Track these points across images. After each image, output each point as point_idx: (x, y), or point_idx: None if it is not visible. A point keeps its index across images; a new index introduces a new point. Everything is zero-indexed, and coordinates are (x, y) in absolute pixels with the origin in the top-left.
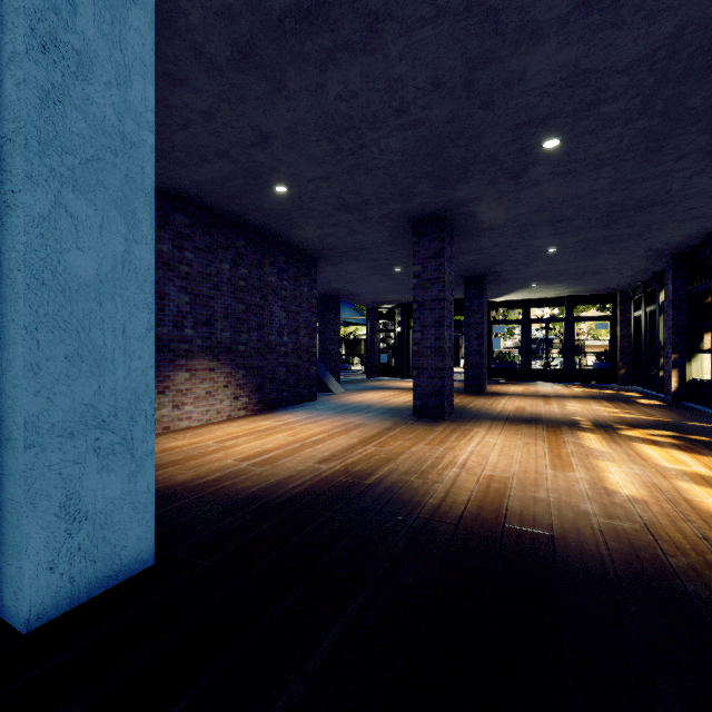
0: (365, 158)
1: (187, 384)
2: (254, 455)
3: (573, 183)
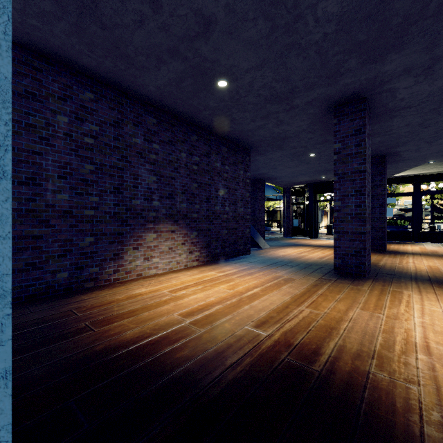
0: (299, 34)
1: (154, 242)
2: (197, 309)
3: None
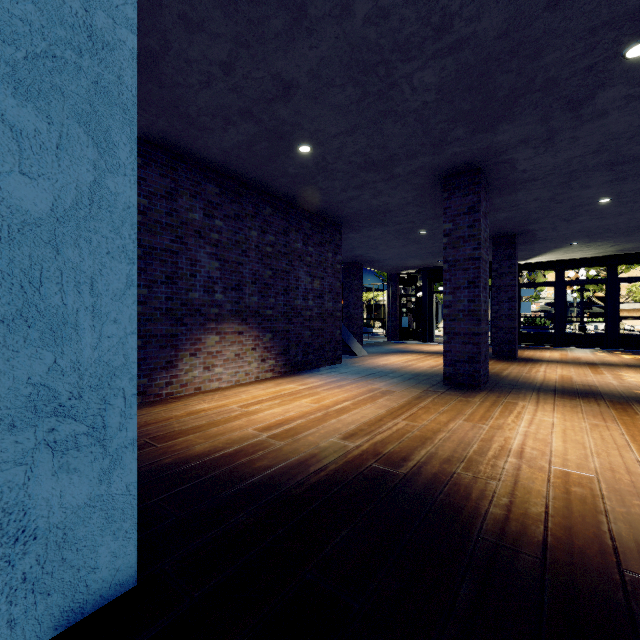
0: (394, 101)
1: (217, 346)
2: (275, 424)
3: None
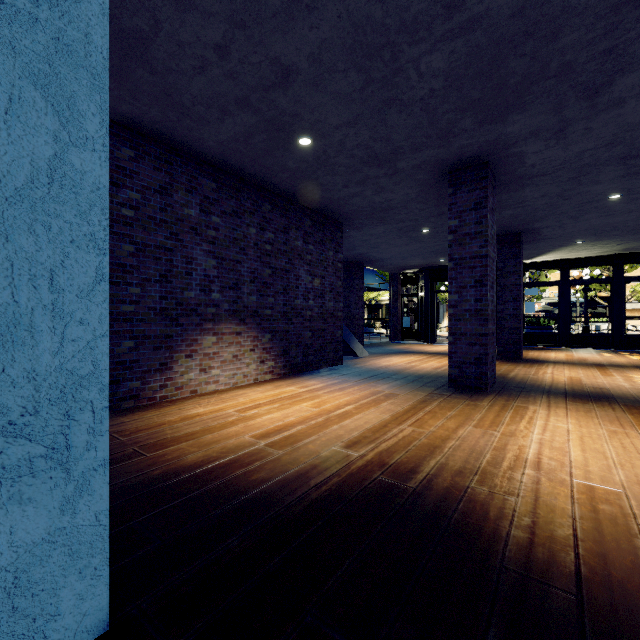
0: (400, 89)
1: (214, 348)
2: (274, 431)
3: None
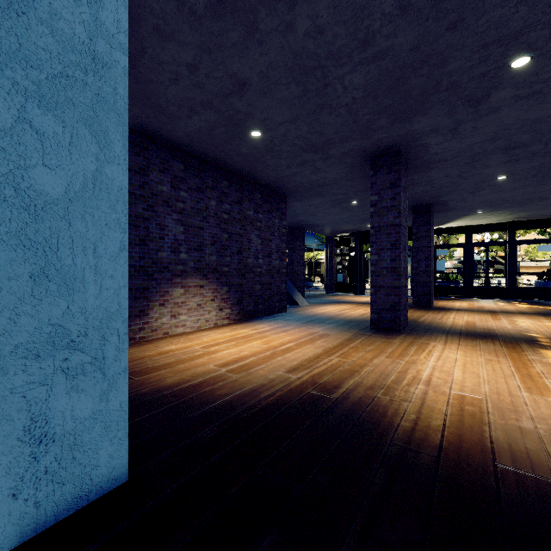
0: (329, 97)
1: (182, 298)
2: (232, 361)
3: (536, 105)
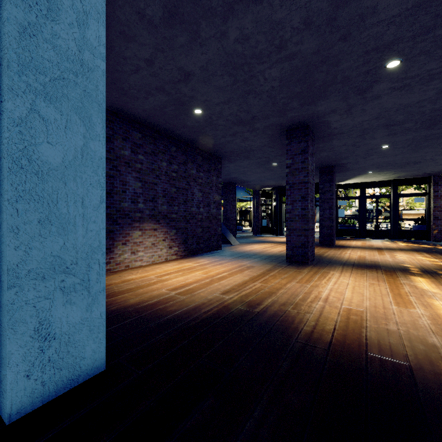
0: (254, 86)
1: (140, 238)
2: (179, 286)
3: (407, 94)
